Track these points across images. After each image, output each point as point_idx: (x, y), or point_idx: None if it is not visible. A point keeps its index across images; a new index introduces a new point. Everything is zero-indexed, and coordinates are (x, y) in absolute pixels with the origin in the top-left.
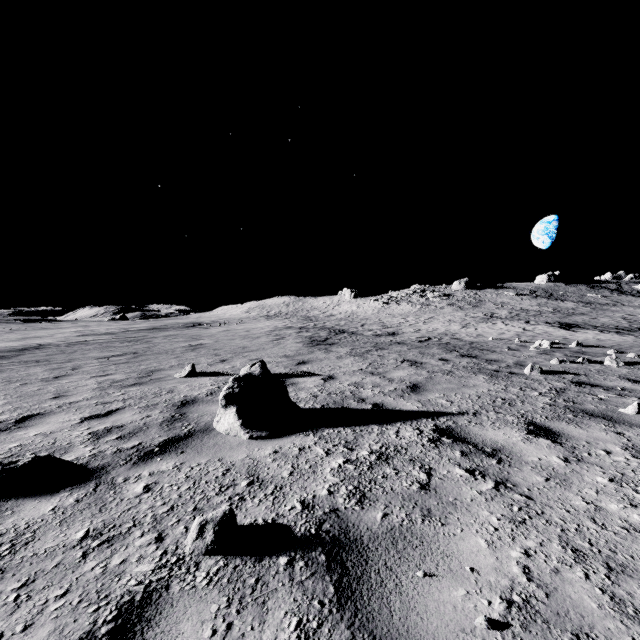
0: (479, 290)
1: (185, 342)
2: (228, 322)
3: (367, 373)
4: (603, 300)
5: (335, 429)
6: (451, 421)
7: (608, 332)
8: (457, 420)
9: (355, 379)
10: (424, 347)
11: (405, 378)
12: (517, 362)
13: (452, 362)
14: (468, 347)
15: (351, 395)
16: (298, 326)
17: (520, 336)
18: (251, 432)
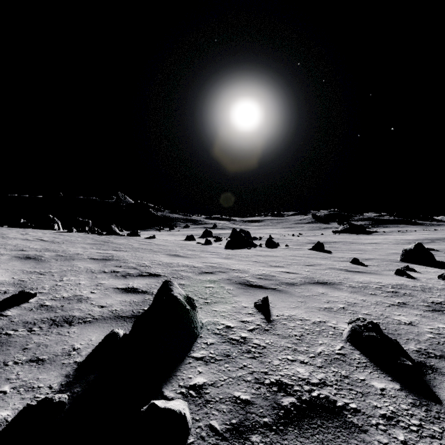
0: None
1: None
2: None
3: None
4: None
5: None
6: None
7: None
8: None
9: None
10: None
11: None
12: None
13: None
14: None
15: None
16: None
17: None
18: None
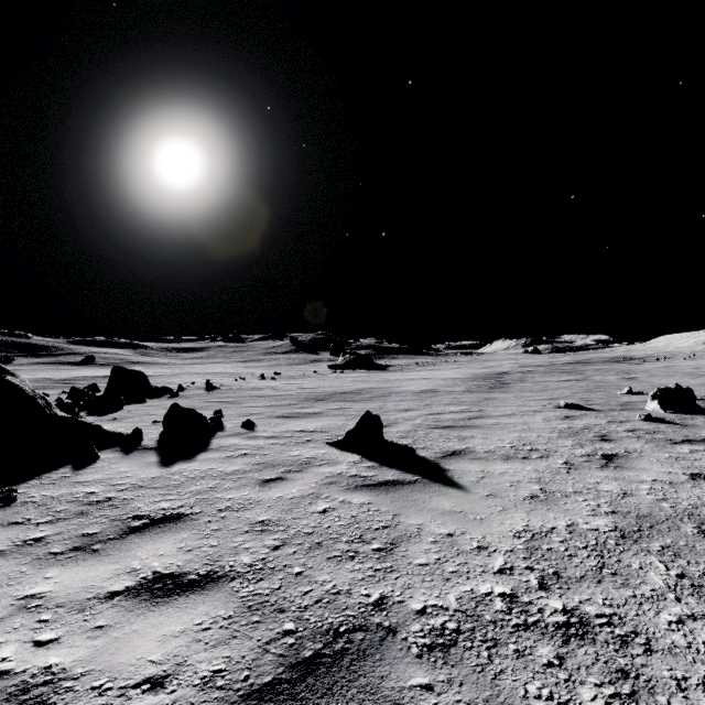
0: None
1: (616, 375)
2: (670, 357)
3: None
4: None
5: None
6: None
7: None
8: None
9: None
10: None
11: None
12: None
13: None
14: None
15: None
16: None
17: None
18: (665, 410)
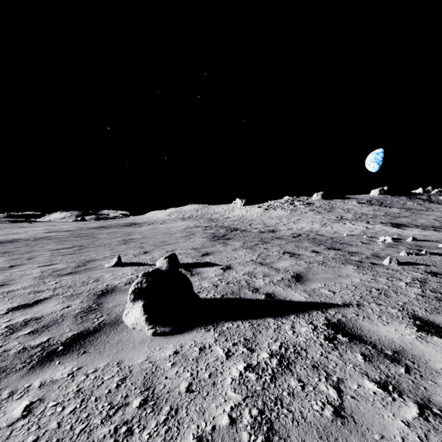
0: (331, 200)
1: (121, 237)
2: (155, 222)
3: (257, 263)
4: (418, 207)
5: (234, 323)
6: (340, 314)
7: (428, 230)
8: (345, 313)
9: (248, 269)
10: (298, 241)
11: (289, 268)
12: (373, 254)
13: (322, 254)
14: (331, 241)
15: (246, 285)
16: (204, 225)
17: (366, 233)
18: (155, 327)
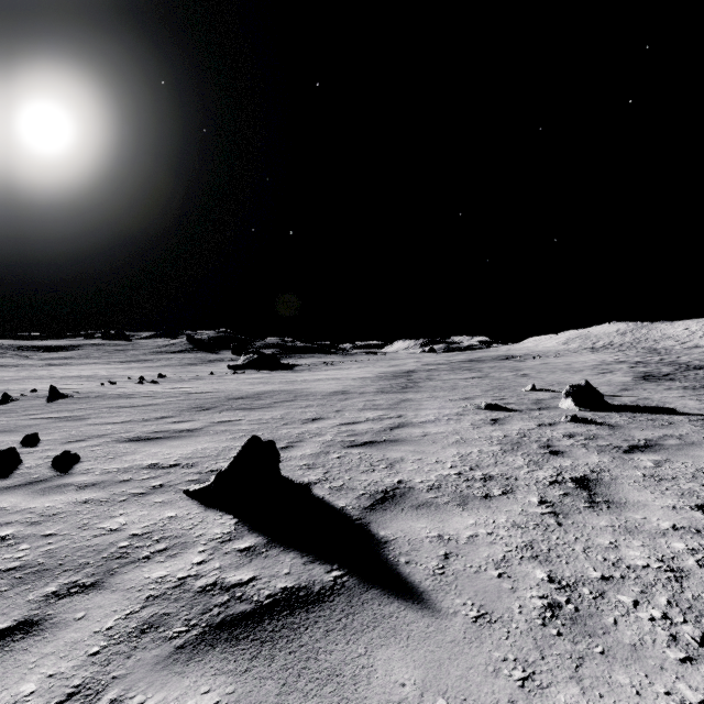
0: None
1: (510, 372)
2: (542, 355)
3: (684, 399)
4: None
5: (630, 413)
6: None
7: None
8: None
9: (667, 400)
10: None
11: None
12: None
13: None
14: None
15: (654, 406)
16: (634, 360)
17: None
18: (580, 408)
